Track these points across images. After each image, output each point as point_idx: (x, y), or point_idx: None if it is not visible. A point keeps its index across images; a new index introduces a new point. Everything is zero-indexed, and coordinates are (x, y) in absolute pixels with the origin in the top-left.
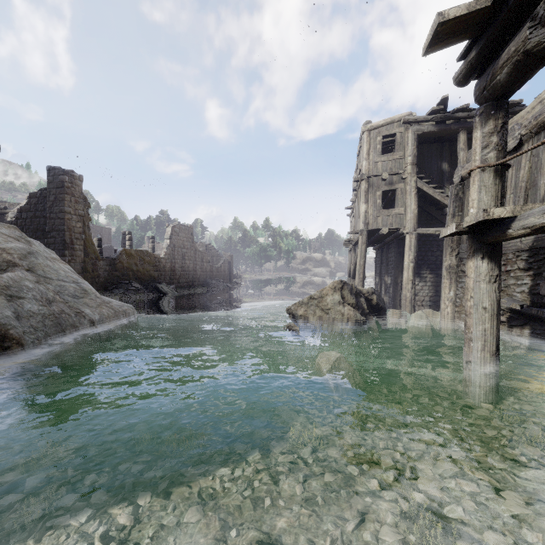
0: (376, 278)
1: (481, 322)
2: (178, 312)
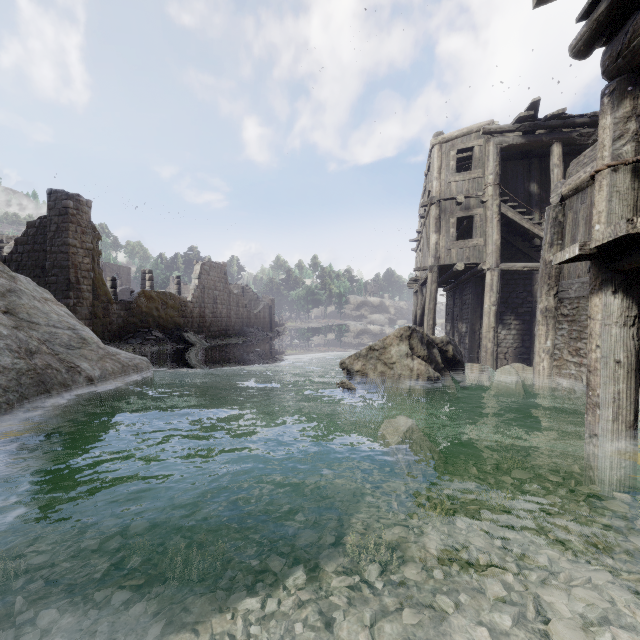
0: (447, 325)
1: (613, 381)
2: (207, 366)
